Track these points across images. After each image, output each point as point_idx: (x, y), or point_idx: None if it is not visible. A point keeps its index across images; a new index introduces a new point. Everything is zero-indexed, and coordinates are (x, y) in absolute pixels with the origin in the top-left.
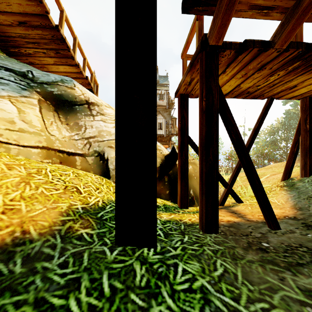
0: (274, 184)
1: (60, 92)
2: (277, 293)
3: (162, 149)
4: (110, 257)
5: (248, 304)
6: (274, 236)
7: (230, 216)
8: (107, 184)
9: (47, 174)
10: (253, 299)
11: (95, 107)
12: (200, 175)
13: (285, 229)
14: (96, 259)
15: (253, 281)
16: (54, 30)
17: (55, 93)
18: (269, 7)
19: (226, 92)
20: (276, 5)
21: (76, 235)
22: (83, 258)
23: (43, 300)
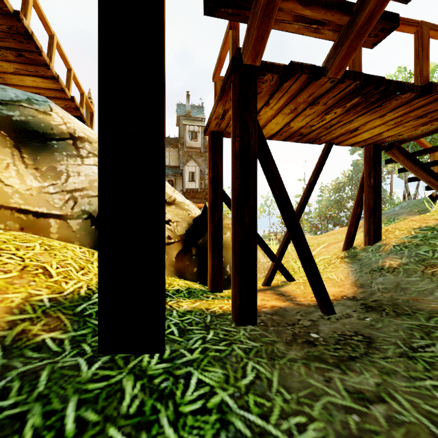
0: (334, 255)
1: (24, 118)
2: (319, 400)
3: (191, 209)
4: (86, 373)
5: (280, 421)
6: (327, 323)
7: (276, 299)
8: None
9: None
10: (288, 412)
11: (85, 144)
12: (232, 244)
13: (341, 313)
14: (62, 379)
15: (292, 386)
16: (11, 18)
17: (15, 119)
18: (319, 21)
19: (273, 132)
20: (327, 20)
21: (33, 344)
22: (38, 379)
23: None
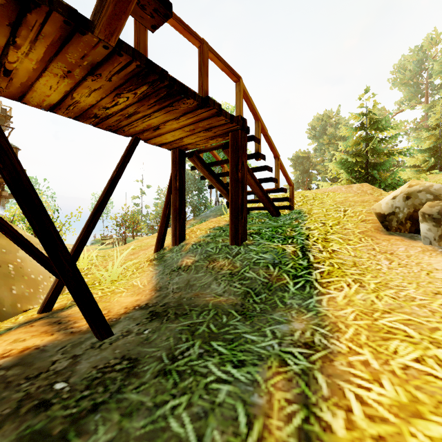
0: (146, 258)
1: None
2: None
3: None
4: None
5: None
6: (93, 355)
7: (40, 334)
8: None
9: None
10: None
11: None
12: None
13: (121, 332)
14: None
15: None
16: None
17: None
18: None
19: (53, 101)
20: None
21: None
22: None
23: None
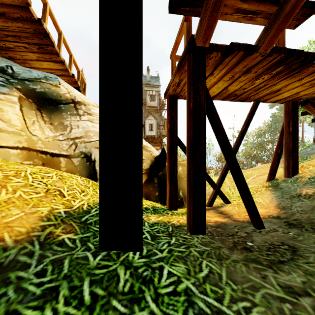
0: (260, 185)
1: (43, 90)
2: (259, 291)
3: (152, 150)
4: (93, 262)
5: (231, 304)
6: (259, 235)
7: (218, 216)
8: (94, 186)
9: (27, 176)
10: (236, 298)
11: (82, 106)
12: (187, 176)
13: (269, 228)
14: (78, 266)
15: (237, 280)
16: (36, 23)
17: (38, 90)
18: (254, 12)
19: (215, 94)
20: (260, 10)
21: (57, 241)
22: (63, 265)
23: (15, 312)
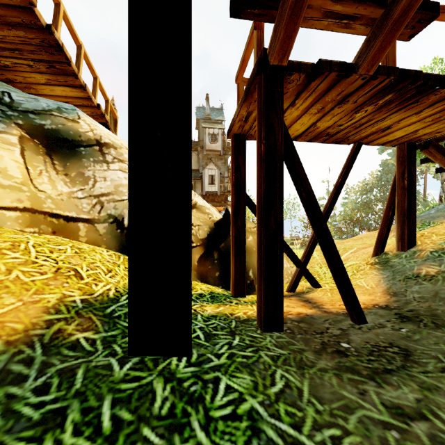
0: (363, 261)
1: (55, 127)
2: (354, 414)
3: (212, 212)
4: (118, 373)
5: (313, 432)
6: (358, 333)
7: (302, 306)
8: (126, 263)
9: (28, 250)
10: (321, 423)
11: (110, 150)
12: (258, 249)
13: (373, 323)
14: (96, 378)
15: (324, 397)
16: (44, 32)
17: (47, 127)
18: (350, 16)
19: (298, 133)
20: (359, 14)
21: (68, 342)
22: (75, 376)
23: None
